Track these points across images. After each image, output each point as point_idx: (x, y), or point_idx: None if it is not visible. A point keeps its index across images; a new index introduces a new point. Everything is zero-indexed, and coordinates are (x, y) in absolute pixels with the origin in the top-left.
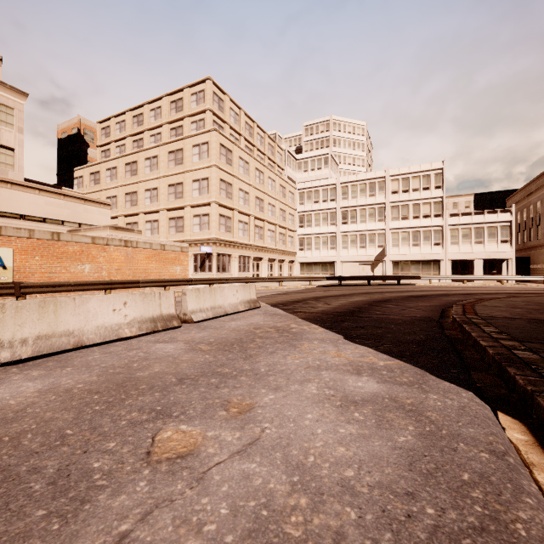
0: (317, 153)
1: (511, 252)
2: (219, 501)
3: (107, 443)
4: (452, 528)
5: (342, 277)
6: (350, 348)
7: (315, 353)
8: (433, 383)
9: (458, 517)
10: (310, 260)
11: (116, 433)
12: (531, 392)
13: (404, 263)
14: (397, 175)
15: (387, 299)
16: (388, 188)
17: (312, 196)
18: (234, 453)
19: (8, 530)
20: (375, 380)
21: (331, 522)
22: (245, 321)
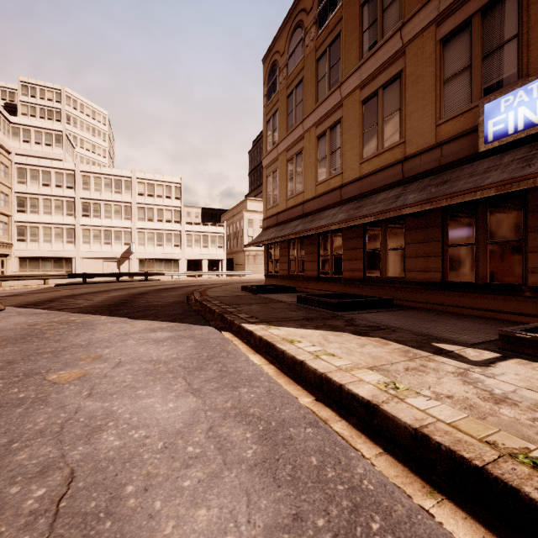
0: (45, 125)
1: (224, 255)
2: (125, 376)
3: (9, 391)
4: (213, 354)
5: (87, 274)
6: (140, 323)
7: (116, 329)
8: (195, 327)
9: (214, 352)
10: (37, 254)
11: (6, 388)
12: (233, 320)
13: (150, 261)
14: (143, 179)
15: (144, 292)
16: (135, 189)
17: (39, 177)
18: (113, 368)
19: (11, 417)
20: (166, 332)
21: (175, 365)
22: (5, 323)
